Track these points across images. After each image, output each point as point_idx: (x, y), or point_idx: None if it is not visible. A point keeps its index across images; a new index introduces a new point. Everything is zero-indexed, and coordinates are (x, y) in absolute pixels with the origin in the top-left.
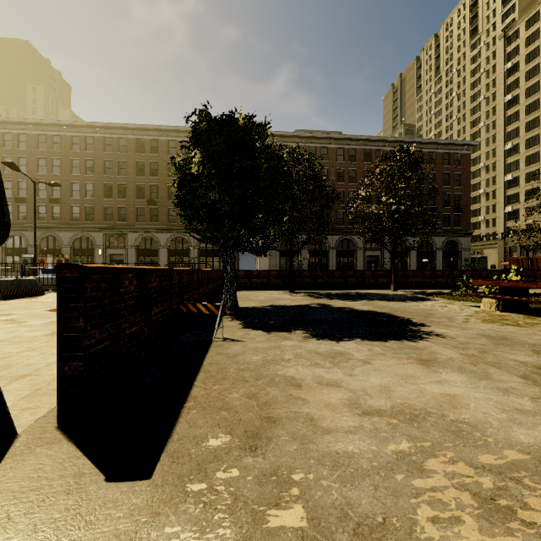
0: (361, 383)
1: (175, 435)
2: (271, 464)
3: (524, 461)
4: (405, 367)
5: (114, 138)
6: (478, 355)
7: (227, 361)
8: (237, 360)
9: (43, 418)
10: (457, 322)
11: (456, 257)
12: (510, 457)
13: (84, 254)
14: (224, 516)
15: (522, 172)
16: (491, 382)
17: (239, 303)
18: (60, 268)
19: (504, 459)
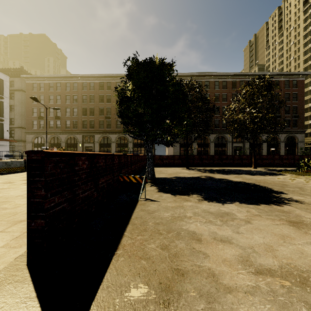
0: (247, 240)
1: (105, 282)
2: None
3: None
4: (279, 227)
5: (87, 82)
6: None
7: (147, 216)
8: (154, 215)
9: (20, 256)
10: (308, 191)
11: (294, 147)
12: None
13: (72, 146)
14: None
15: None
16: None
17: (156, 175)
18: (29, 153)
19: None
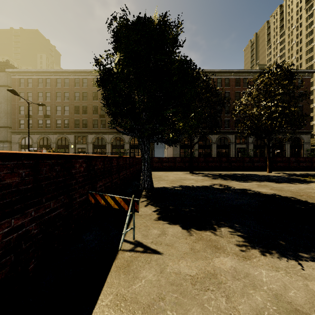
0: None
1: None
2: None
3: None
4: None
5: (80, 78)
6: None
7: None
8: None
9: None
10: None
11: (300, 148)
12: None
13: (63, 148)
14: None
15: None
16: None
17: (154, 183)
18: None
19: None
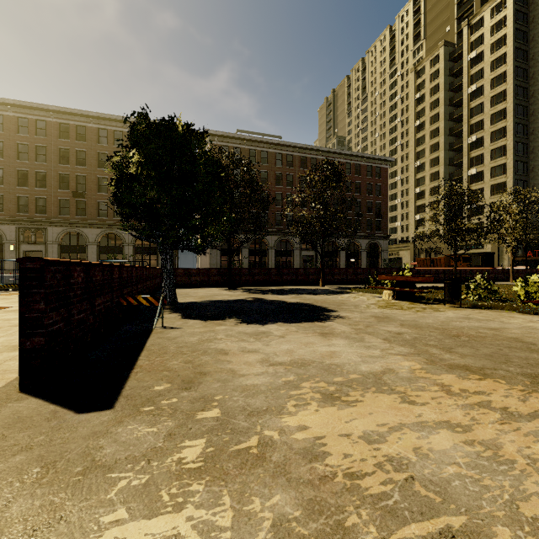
0: (274, 349)
1: (127, 387)
2: (201, 394)
3: (358, 378)
4: (309, 338)
5: (30, 119)
6: (363, 328)
7: (168, 342)
8: (176, 341)
9: (3, 388)
10: (360, 308)
11: (377, 257)
12: (351, 377)
13: None
14: (167, 418)
15: (427, 187)
16: (362, 343)
17: (178, 299)
18: (22, 260)
19: (347, 378)
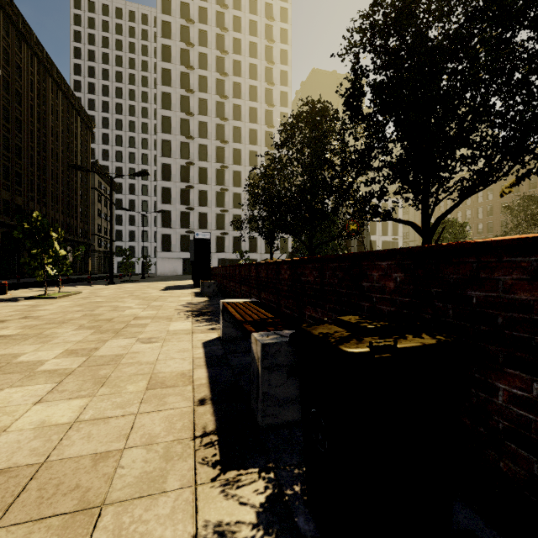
0: None
1: None
2: None
3: None
4: None
5: None
6: None
7: None
8: None
9: None
10: None
11: None
12: None
13: None
14: None
15: None
16: None
17: None
18: None
19: None
